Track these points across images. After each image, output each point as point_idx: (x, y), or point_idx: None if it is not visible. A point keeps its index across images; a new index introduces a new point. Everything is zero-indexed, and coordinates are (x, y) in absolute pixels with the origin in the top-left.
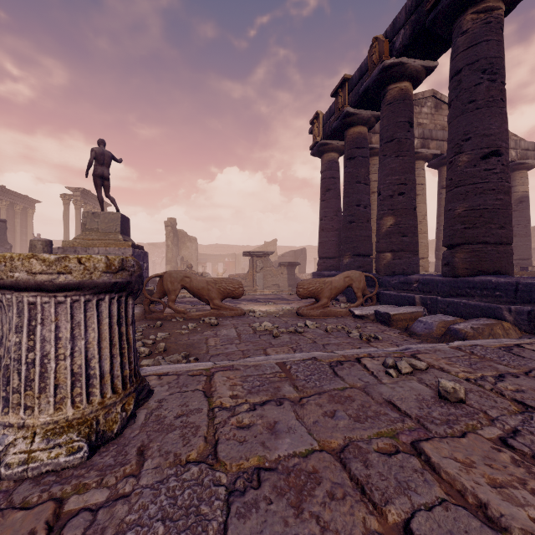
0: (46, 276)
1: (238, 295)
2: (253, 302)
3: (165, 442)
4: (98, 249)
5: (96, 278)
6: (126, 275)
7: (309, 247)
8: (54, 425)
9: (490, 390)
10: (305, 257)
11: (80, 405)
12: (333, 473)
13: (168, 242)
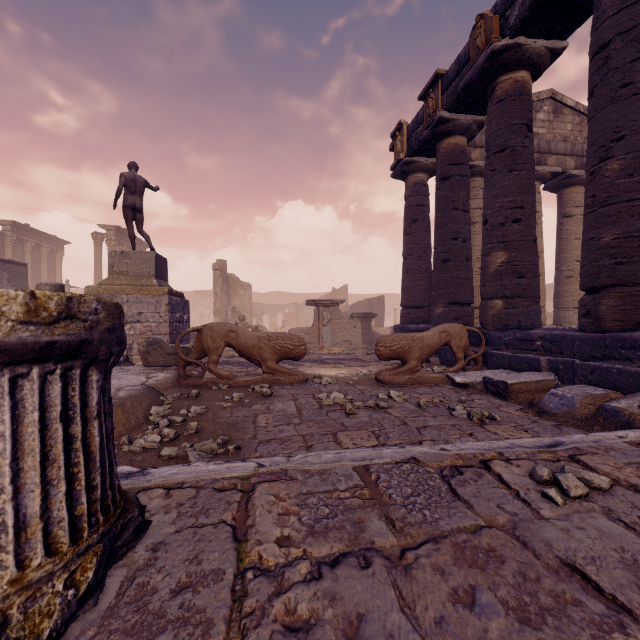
0: None
1: (299, 355)
2: (319, 363)
3: None
4: (127, 297)
5: (2, 335)
6: (78, 328)
7: (387, 294)
8: None
9: None
10: (383, 307)
11: None
12: None
13: (216, 288)
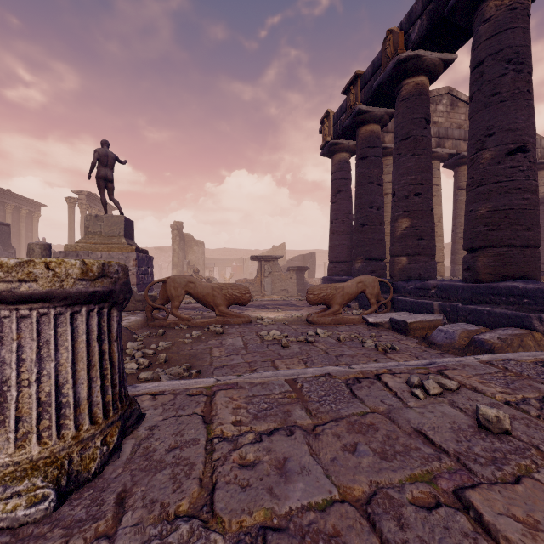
0: (4, 284)
1: (245, 301)
2: (261, 308)
3: (152, 486)
4: (101, 253)
5: (69, 287)
6: (108, 283)
7: (319, 251)
8: (15, 466)
9: (537, 417)
10: (315, 262)
11: (49, 441)
12: (359, 537)
13: (174, 246)
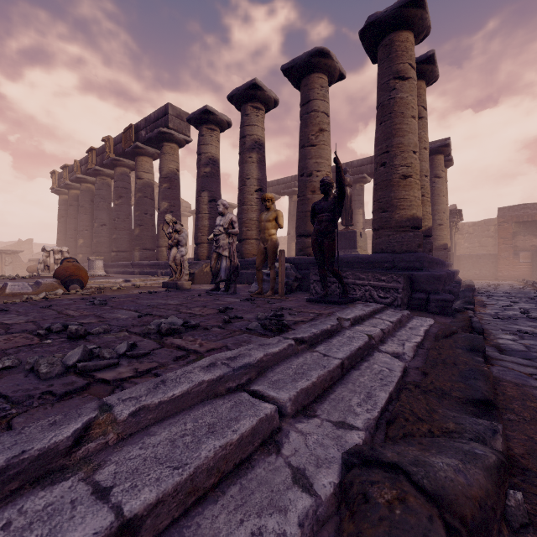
0: None
1: None
2: None
3: None
4: None
5: None
6: None
7: None
8: None
9: None
10: None
11: None
12: None
13: None
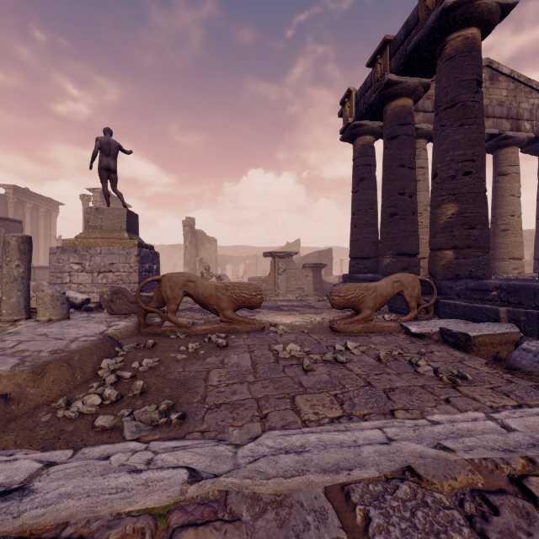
0: None
1: (256, 304)
2: (275, 310)
3: None
4: (100, 249)
5: None
6: None
7: (334, 247)
8: None
9: None
10: (331, 258)
11: None
12: None
13: (186, 242)
